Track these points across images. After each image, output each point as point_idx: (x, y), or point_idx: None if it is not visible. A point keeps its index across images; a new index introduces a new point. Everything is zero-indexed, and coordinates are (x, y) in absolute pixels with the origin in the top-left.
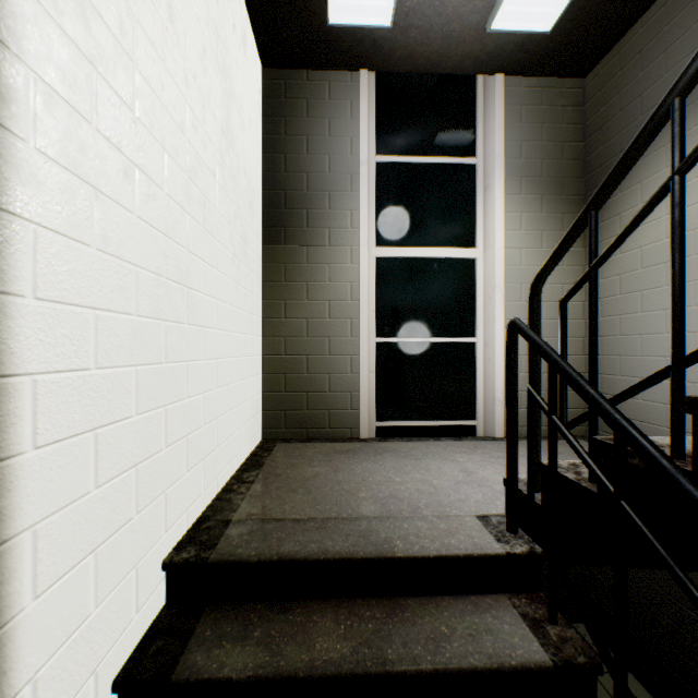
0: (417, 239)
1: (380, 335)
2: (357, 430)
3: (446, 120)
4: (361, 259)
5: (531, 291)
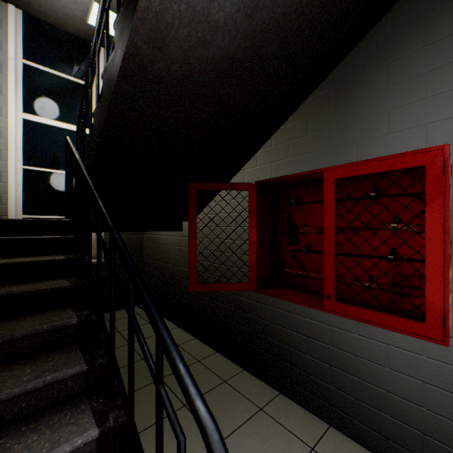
0: (54, 116)
1: (26, 165)
2: (6, 217)
3: (73, 58)
4: (9, 115)
5: (77, 130)
